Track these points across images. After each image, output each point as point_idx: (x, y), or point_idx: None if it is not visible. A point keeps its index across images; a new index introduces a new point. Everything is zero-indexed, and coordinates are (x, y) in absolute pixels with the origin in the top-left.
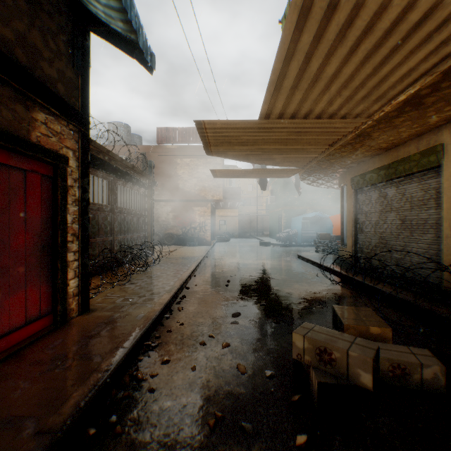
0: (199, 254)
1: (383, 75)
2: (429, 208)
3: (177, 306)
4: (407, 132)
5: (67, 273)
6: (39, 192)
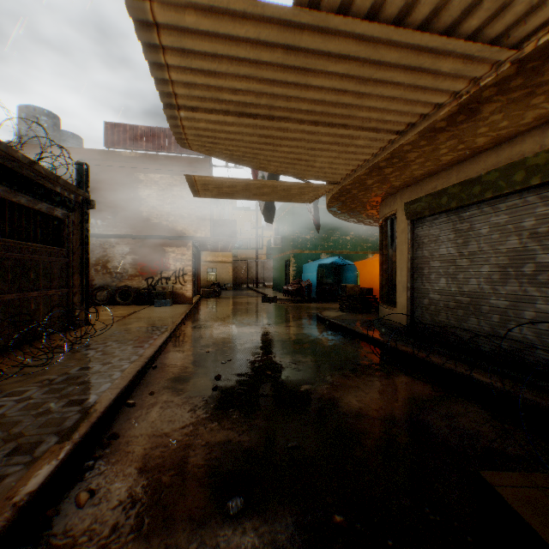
0: (172, 319)
1: None
2: None
3: (82, 479)
4: (537, 111)
5: None
6: None
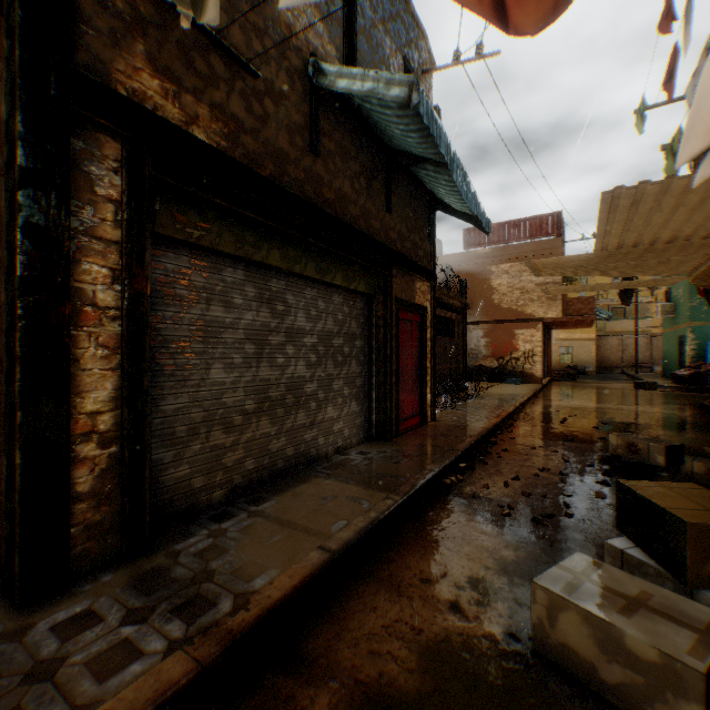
0: (525, 392)
1: None
2: None
3: (505, 429)
4: None
5: (426, 389)
6: (415, 333)
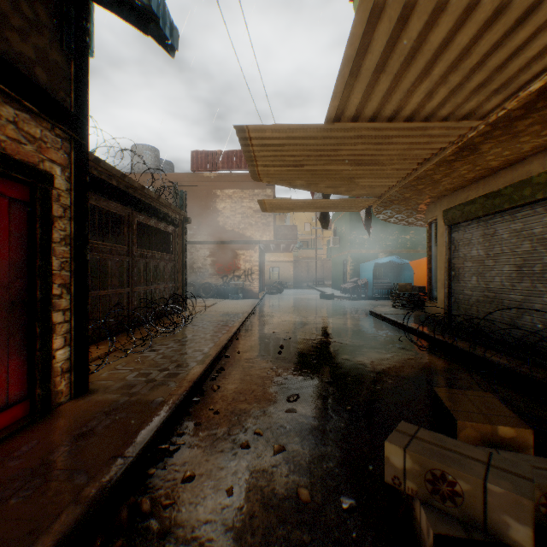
0: (244, 309)
1: (516, 45)
2: None
3: (211, 383)
4: (531, 143)
5: (51, 341)
6: (5, 223)
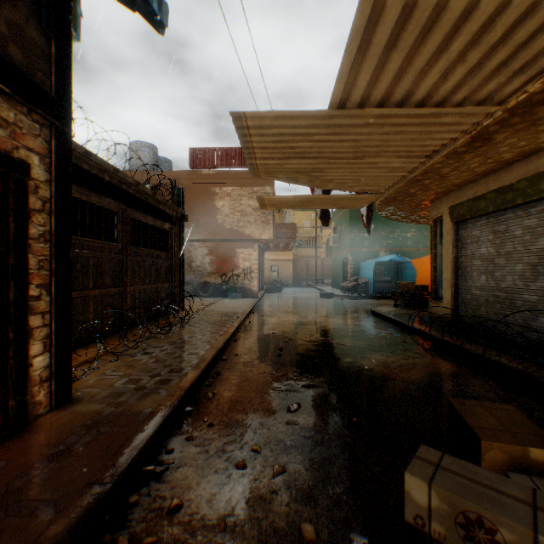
0: (243, 308)
1: None
2: None
3: (206, 389)
4: None
5: (27, 347)
6: None
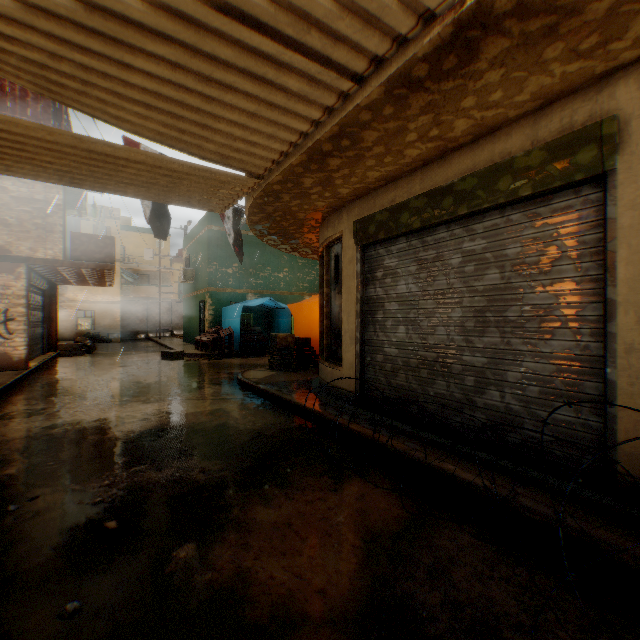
0: None
1: None
2: (560, 280)
3: None
4: (543, 79)
5: None
6: None
